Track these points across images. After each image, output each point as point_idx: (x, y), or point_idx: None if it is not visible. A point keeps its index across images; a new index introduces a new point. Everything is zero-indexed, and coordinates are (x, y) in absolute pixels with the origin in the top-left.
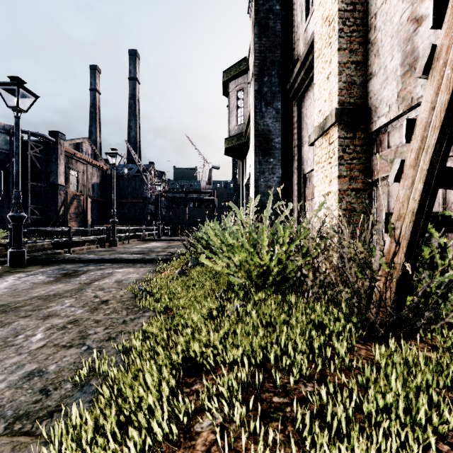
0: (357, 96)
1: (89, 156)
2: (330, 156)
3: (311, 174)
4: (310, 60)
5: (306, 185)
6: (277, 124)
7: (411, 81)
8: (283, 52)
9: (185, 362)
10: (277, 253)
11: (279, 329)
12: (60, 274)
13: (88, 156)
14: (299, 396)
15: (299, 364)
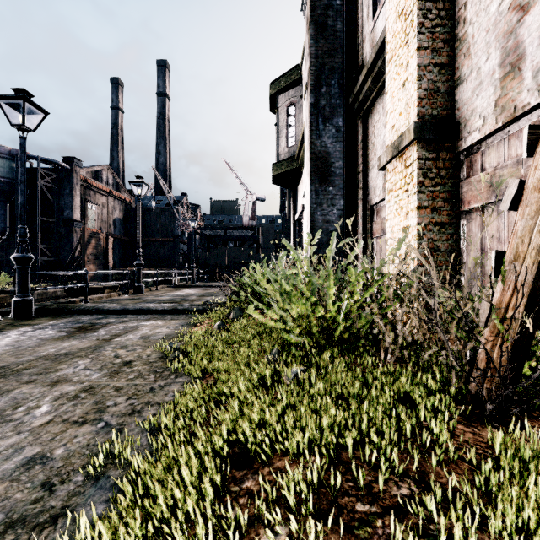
0: (442, 107)
1: (110, 186)
2: (407, 182)
3: (380, 206)
4: (379, 65)
5: (373, 220)
6: (337, 145)
7: (514, 85)
8: (345, 56)
9: (231, 447)
10: (347, 304)
11: (354, 404)
12: (74, 328)
13: (109, 187)
14: (392, 503)
15: (388, 457)
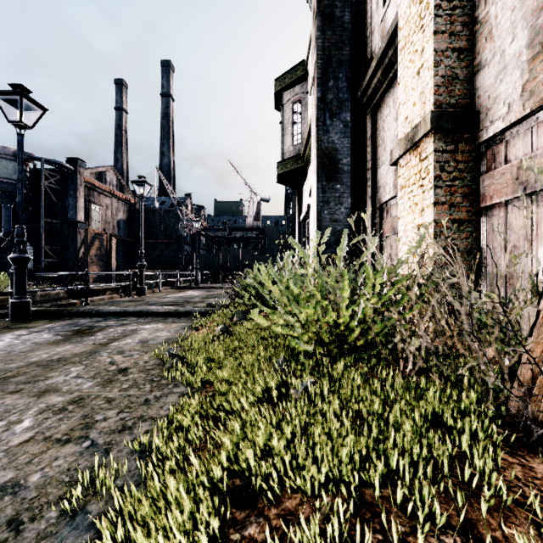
0: (460, 95)
1: (114, 187)
2: (422, 177)
3: (390, 204)
4: (390, 55)
5: (382, 218)
6: (345, 141)
7: None
8: (352, 49)
9: (231, 478)
10: (362, 308)
11: (375, 426)
12: (71, 332)
13: (113, 188)
14: None
15: (426, 503)
